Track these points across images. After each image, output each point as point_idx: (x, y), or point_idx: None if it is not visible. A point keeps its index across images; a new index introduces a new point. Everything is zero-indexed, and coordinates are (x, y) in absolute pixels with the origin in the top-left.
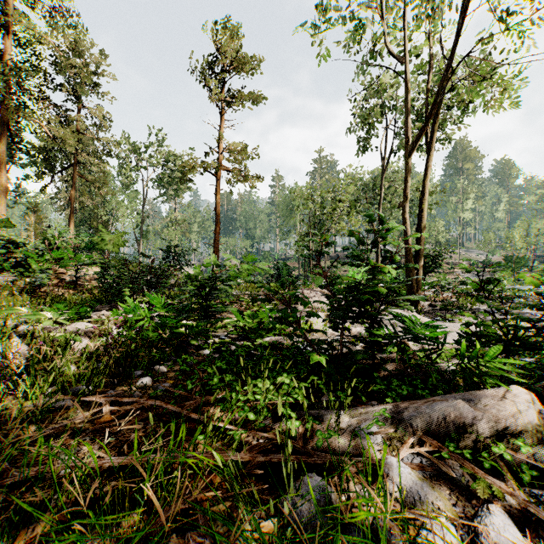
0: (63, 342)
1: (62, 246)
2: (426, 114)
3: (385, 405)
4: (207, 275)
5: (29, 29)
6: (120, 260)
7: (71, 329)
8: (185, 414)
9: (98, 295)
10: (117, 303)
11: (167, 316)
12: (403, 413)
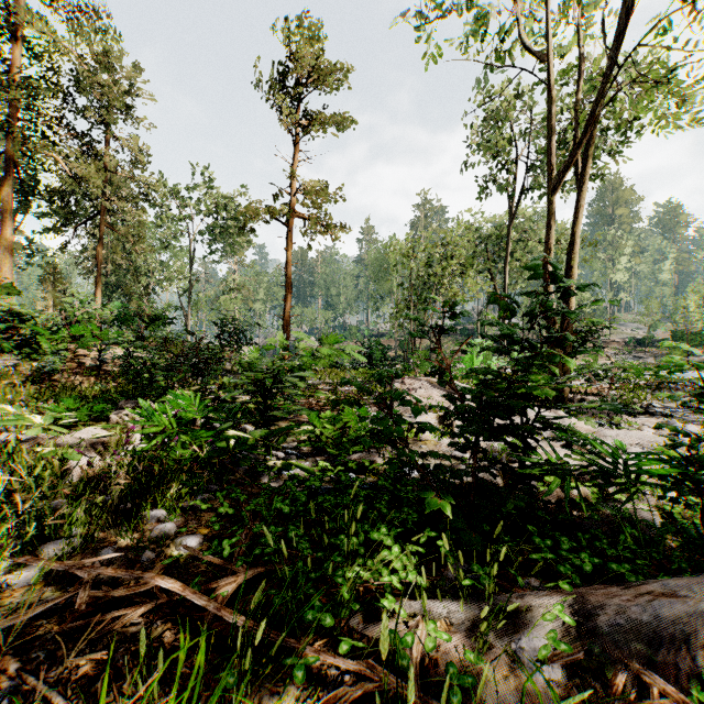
0: (37, 470)
1: (83, 319)
2: (575, 135)
3: (559, 595)
4: (267, 362)
5: (41, 34)
6: (160, 338)
7: (71, 440)
8: (213, 611)
9: (127, 385)
10: (149, 397)
11: (211, 419)
12: (597, 617)
